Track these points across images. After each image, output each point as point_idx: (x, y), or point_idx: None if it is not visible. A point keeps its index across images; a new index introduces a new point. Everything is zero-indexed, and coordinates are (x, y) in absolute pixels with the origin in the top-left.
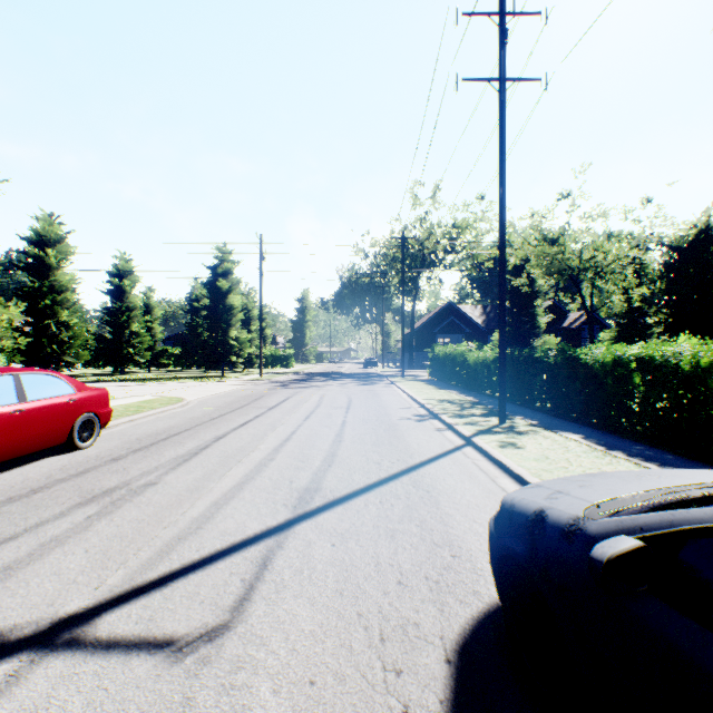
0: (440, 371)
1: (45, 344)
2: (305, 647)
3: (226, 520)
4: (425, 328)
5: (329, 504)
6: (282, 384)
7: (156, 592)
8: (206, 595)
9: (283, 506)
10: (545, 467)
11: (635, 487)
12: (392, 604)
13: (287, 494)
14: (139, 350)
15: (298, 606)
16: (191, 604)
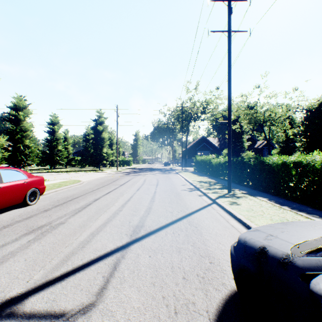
0: (199, 168)
1: (18, 155)
2: (135, 318)
3: (97, 243)
4: (192, 148)
5: (148, 234)
6: (126, 174)
7: (58, 283)
8: (84, 285)
9: (125, 235)
10: (252, 214)
11: (314, 234)
12: (180, 291)
13: (128, 228)
14: (62, 158)
15: (131, 292)
16: (75, 291)
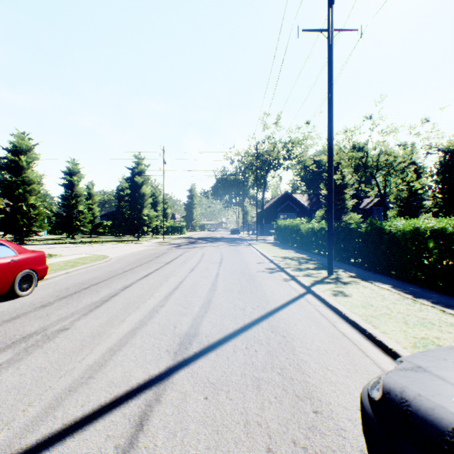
0: (282, 237)
1: (19, 219)
2: None
3: (115, 368)
4: (270, 208)
5: (204, 350)
6: (176, 246)
7: None
8: None
9: (166, 352)
10: (372, 314)
11: None
12: None
13: (171, 339)
14: (84, 223)
15: None
16: None
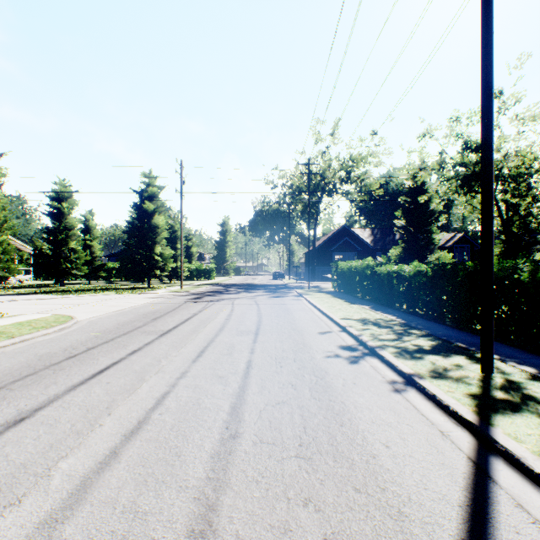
0: (345, 284)
1: None
2: None
3: None
4: (323, 246)
5: None
6: (196, 297)
7: None
8: None
9: None
10: None
11: None
12: None
13: None
14: (76, 264)
15: None
16: None
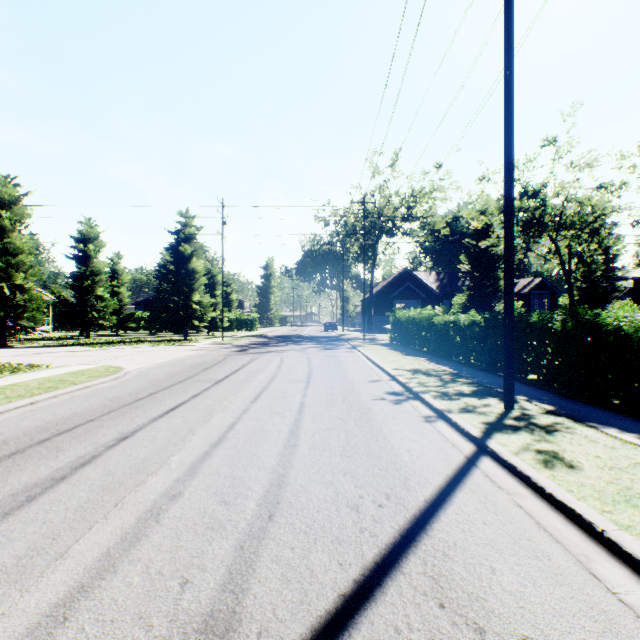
0: (403, 335)
1: None
2: None
3: None
4: (382, 293)
5: None
6: (241, 349)
7: None
8: None
9: None
10: None
11: None
12: None
13: None
14: (104, 314)
15: None
16: None
